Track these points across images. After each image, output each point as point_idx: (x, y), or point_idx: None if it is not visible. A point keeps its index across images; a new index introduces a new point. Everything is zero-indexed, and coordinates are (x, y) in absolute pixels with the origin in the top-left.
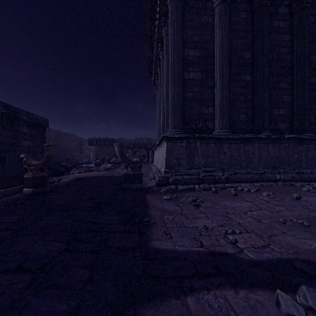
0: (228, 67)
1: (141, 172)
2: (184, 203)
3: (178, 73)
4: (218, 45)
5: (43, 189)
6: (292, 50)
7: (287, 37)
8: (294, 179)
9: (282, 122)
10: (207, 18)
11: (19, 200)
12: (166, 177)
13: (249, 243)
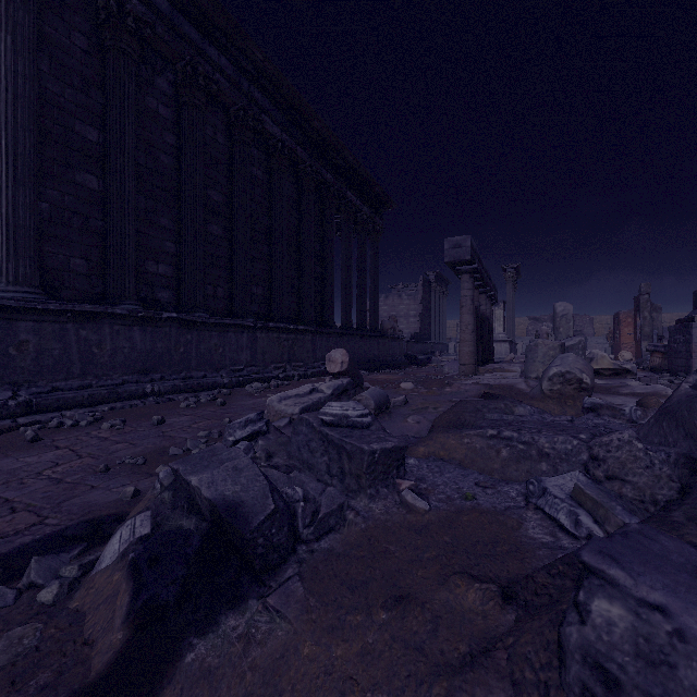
0: (34, 140)
1: None
2: None
3: None
4: (3, 70)
5: None
6: (180, 165)
7: (172, 138)
8: (176, 390)
9: (164, 289)
10: None
11: None
12: None
13: None
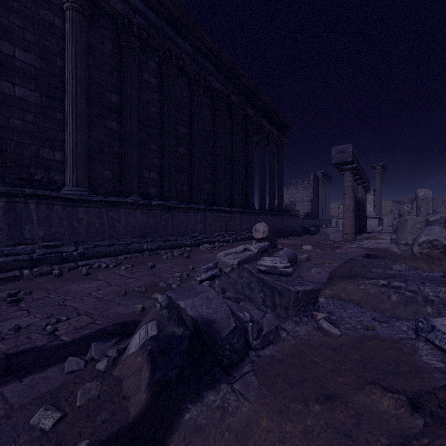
0: (86, 104)
1: None
2: None
3: None
4: (70, 67)
5: None
6: (162, 112)
7: (157, 96)
8: (160, 247)
9: (153, 187)
10: (52, 17)
11: None
12: None
13: (72, 327)
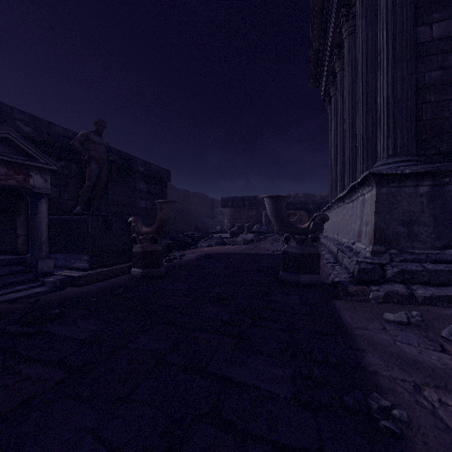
0: None
1: (318, 250)
2: None
3: (405, 30)
4: None
5: (155, 271)
6: None
7: None
8: None
9: None
10: None
11: (118, 289)
12: (377, 263)
13: None
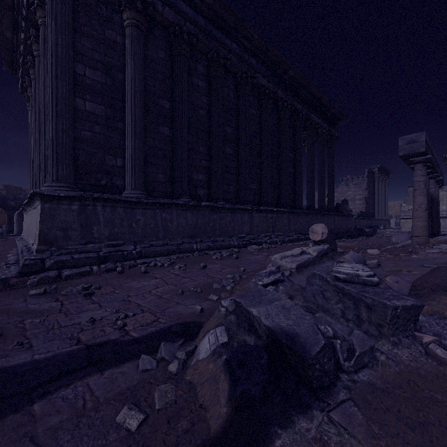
0: (142, 112)
1: None
2: (69, 295)
3: (65, 98)
4: (130, 79)
5: None
6: (210, 114)
7: (205, 99)
8: (209, 248)
9: (201, 188)
10: (115, 35)
11: None
12: (39, 258)
13: (139, 323)
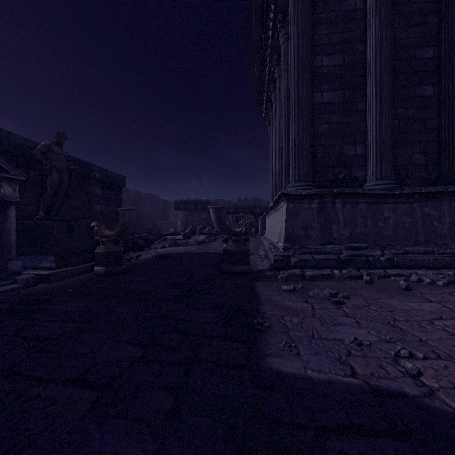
0: (391, 77)
1: (248, 247)
2: (316, 298)
3: (305, 96)
4: (373, 43)
5: (118, 268)
6: None
7: None
8: None
9: None
10: (353, 2)
11: (89, 282)
12: (285, 255)
13: (446, 380)
